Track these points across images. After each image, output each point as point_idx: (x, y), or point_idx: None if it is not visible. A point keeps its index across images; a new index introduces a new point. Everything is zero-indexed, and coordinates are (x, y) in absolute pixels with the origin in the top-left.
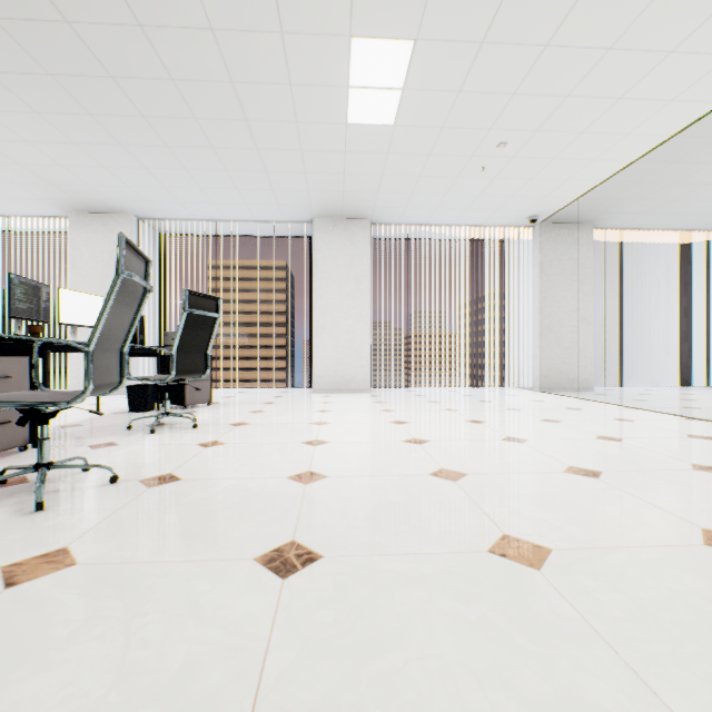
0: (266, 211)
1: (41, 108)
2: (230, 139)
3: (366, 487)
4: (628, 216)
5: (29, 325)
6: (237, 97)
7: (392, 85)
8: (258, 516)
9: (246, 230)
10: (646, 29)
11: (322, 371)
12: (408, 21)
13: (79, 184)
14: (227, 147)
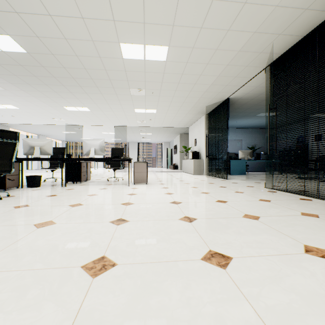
0: None
1: None
2: None
3: None
4: (20, 128)
5: None
6: None
7: (7, 108)
8: None
9: None
10: (48, 119)
11: None
12: (23, 108)
13: None
14: None
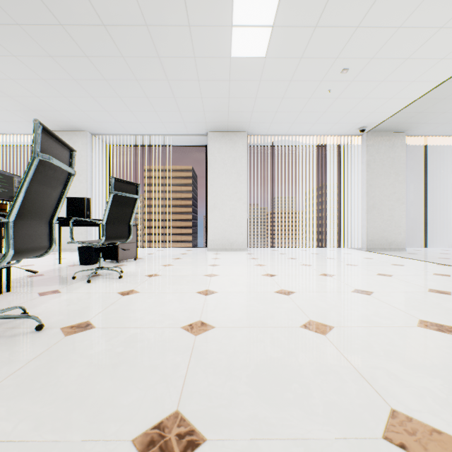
0: (176, 127)
1: (17, 52)
2: (148, 73)
3: (247, 340)
4: (432, 126)
5: None
6: (151, 38)
7: (264, 22)
8: (149, 374)
9: (163, 141)
10: None
11: (213, 236)
12: None
13: (50, 110)
14: (146, 79)
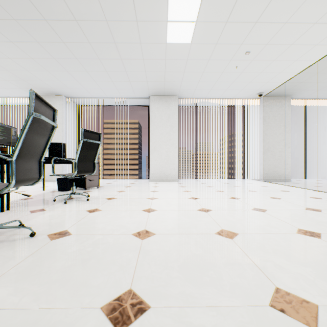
0: (127, 93)
1: (13, 39)
2: (107, 54)
3: (178, 243)
4: (309, 92)
5: (0, 147)
6: (109, 29)
7: (190, 19)
8: (110, 265)
9: (117, 103)
10: None
11: (154, 170)
12: None
13: (36, 80)
14: (106, 58)
